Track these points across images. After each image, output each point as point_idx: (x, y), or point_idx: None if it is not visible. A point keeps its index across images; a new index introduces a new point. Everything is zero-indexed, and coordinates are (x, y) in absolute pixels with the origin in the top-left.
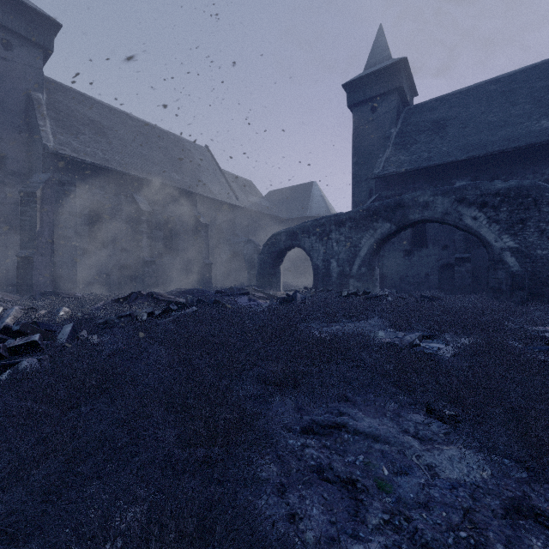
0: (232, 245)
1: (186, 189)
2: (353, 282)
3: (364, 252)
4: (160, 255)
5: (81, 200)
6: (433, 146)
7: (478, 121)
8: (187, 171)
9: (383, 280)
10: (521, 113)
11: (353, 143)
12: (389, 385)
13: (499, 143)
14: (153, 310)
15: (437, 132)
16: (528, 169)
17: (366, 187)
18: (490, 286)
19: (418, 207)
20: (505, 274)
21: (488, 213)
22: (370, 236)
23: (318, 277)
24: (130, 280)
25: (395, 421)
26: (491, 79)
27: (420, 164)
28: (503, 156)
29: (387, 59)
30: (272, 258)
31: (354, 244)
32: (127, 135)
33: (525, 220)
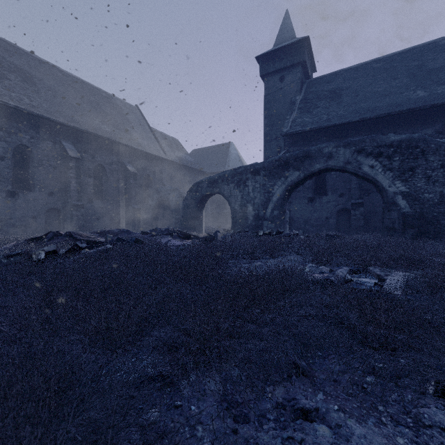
0: (160, 193)
1: (116, 140)
2: (267, 224)
3: (276, 197)
4: (90, 200)
5: (4, 143)
6: (331, 110)
7: (366, 91)
8: (117, 124)
9: (290, 223)
10: (400, 85)
11: (265, 107)
12: (355, 344)
13: (385, 108)
14: (55, 248)
15: (334, 99)
16: (408, 130)
17: (276, 145)
18: (384, 226)
19: (323, 157)
20: (398, 214)
21: (383, 162)
22: (281, 183)
23: (236, 220)
24: (59, 223)
25: (402, 427)
26: (375, 59)
27: (322, 124)
28: (388, 119)
29: (292, 38)
30: (195, 204)
31: (268, 190)
32: (57, 86)
33: (414, 167)
